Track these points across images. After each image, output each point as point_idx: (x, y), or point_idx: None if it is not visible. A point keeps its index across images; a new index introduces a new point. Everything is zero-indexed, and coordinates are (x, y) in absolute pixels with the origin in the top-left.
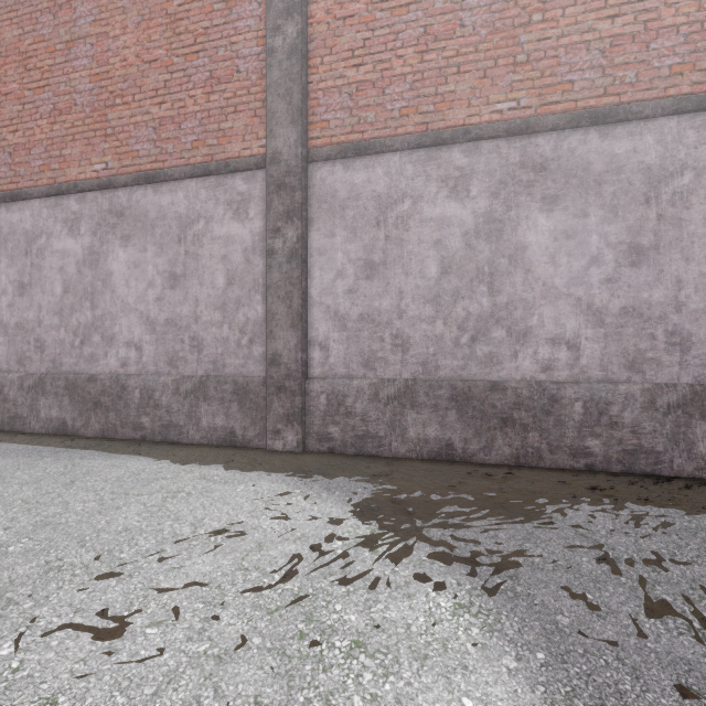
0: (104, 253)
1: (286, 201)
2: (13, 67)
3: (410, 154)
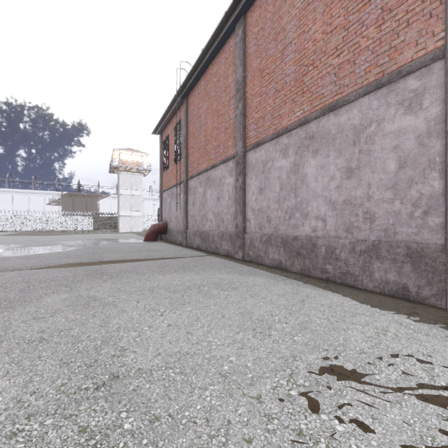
0: (301, 163)
1: None
2: (257, 80)
3: None
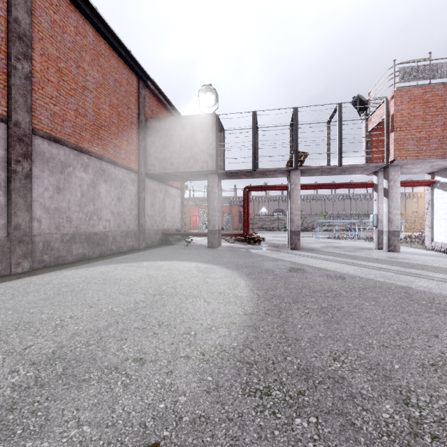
0: None
1: (24, 148)
2: None
3: (73, 151)
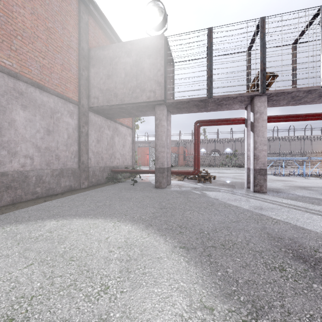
0: None
1: None
2: None
3: None
